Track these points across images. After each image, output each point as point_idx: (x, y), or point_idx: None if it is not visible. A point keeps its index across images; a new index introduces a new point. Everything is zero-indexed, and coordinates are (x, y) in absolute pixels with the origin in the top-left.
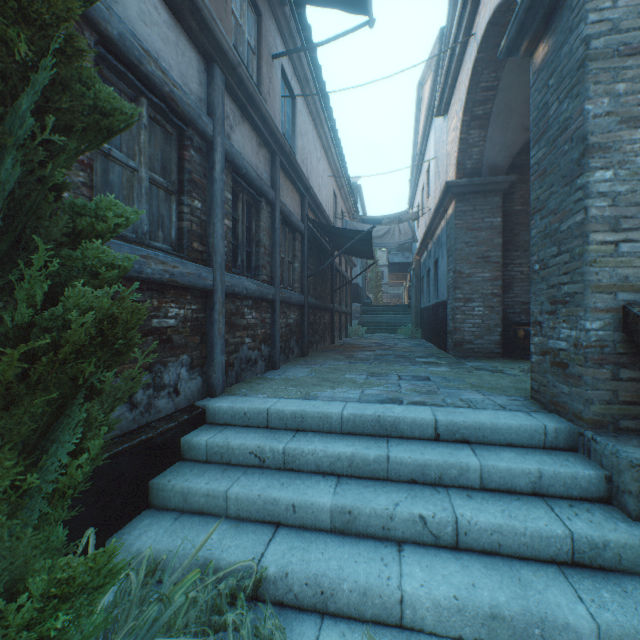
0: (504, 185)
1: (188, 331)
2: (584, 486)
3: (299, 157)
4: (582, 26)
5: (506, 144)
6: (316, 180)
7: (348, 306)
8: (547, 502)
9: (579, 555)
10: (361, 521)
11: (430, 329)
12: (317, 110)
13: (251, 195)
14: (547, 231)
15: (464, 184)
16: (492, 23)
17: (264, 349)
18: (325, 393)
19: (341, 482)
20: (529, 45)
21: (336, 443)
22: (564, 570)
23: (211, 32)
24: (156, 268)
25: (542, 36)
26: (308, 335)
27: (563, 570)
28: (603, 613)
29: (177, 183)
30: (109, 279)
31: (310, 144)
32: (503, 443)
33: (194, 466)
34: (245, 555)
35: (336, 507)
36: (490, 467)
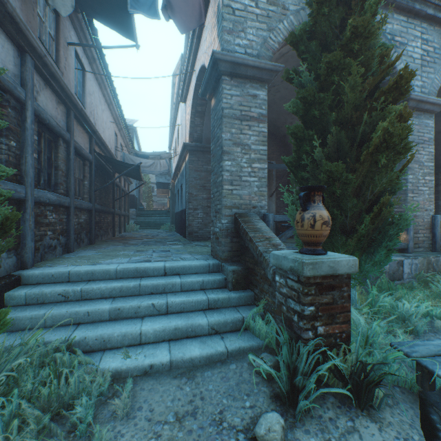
0: None
1: None
2: (218, 283)
3: (88, 109)
4: (221, 102)
5: None
6: (101, 124)
7: (126, 210)
8: (205, 291)
9: (211, 305)
10: (125, 312)
11: (179, 225)
12: (102, 78)
13: (52, 136)
14: (214, 181)
15: (193, 146)
16: (201, 71)
17: (62, 239)
18: (107, 261)
19: (115, 299)
20: (210, 96)
21: (113, 283)
22: (205, 311)
23: (25, 35)
24: None
25: (213, 96)
26: (95, 230)
27: (205, 311)
28: (212, 318)
29: None
30: (3, 201)
31: (97, 100)
32: (193, 273)
33: (17, 308)
34: (61, 337)
35: (112, 308)
36: (185, 281)
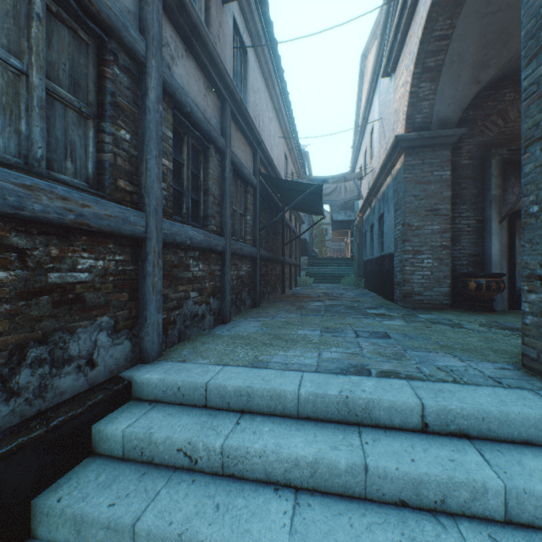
0: (454, 138)
1: (110, 287)
2: None
3: (251, 112)
4: None
5: (456, 97)
6: (268, 138)
7: (297, 259)
8: None
9: None
10: None
11: (374, 280)
12: (269, 70)
13: (198, 139)
14: None
15: (414, 138)
16: None
17: (213, 303)
18: (277, 357)
19: (300, 504)
20: None
21: (292, 437)
22: None
23: None
24: (51, 204)
25: None
26: (260, 286)
27: None
28: None
29: (96, 106)
30: None
31: (262, 103)
32: (517, 440)
33: (104, 467)
34: None
35: None
36: (520, 491)
